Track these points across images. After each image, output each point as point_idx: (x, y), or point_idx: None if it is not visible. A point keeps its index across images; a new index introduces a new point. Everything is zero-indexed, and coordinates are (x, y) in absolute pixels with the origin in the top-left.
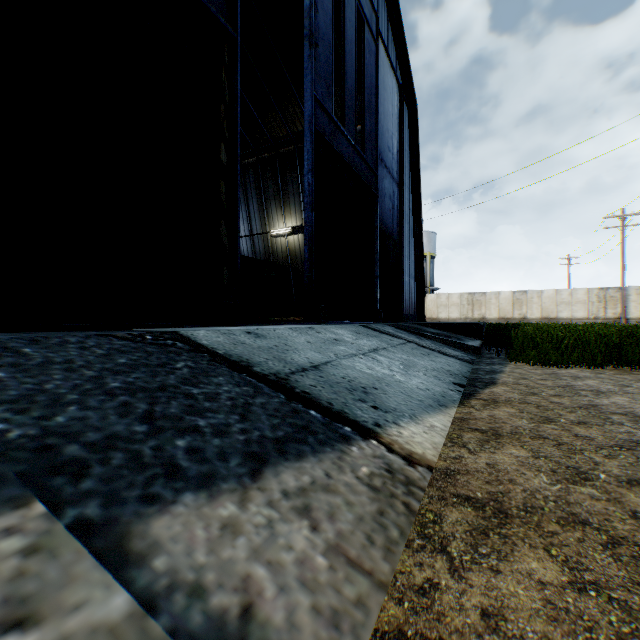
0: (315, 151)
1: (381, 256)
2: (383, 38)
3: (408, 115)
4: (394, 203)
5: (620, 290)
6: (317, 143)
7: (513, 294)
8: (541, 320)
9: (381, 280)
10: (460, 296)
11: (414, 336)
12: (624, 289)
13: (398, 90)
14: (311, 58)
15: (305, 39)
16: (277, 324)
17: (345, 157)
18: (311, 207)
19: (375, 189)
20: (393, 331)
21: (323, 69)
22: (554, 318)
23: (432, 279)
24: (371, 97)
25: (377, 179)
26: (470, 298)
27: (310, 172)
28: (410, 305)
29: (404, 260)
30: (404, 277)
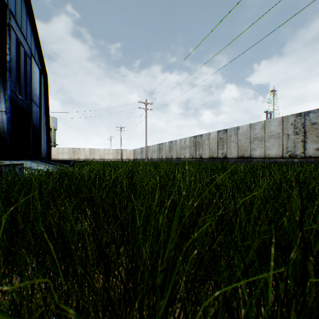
0: (11, 105)
1: (33, 136)
2: (33, 54)
3: (44, 79)
4: (38, 115)
5: (120, 150)
6: (12, 103)
7: (90, 149)
8: (100, 159)
9: (33, 144)
10: (69, 149)
11: (48, 164)
12: (122, 150)
13: (40, 71)
14: (11, 77)
15: (8, 70)
16: (3, 160)
17: (21, 104)
18: (11, 124)
19: (31, 112)
20: (41, 162)
21: (14, 78)
22: (104, 159)
23: (55, 140)
24: (29, 80)
25: (32, 109)
26: (73, 150)
27: (10, 113)
28: (45, 153)
29: (42, 136)
30: (42, 142)
